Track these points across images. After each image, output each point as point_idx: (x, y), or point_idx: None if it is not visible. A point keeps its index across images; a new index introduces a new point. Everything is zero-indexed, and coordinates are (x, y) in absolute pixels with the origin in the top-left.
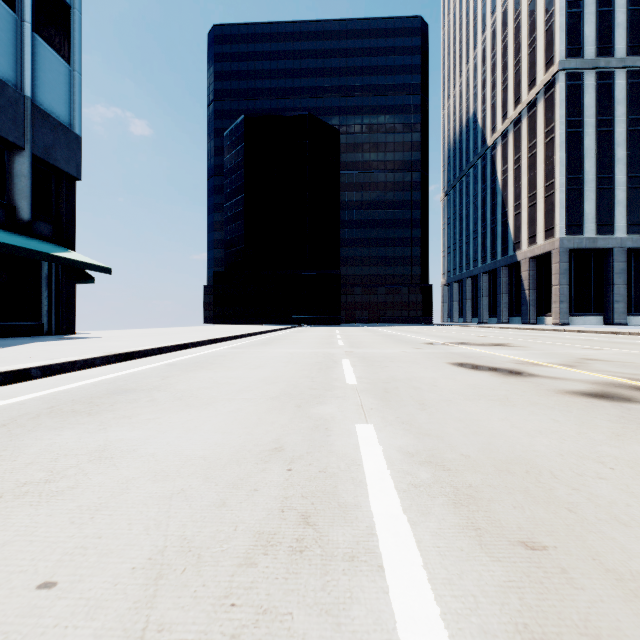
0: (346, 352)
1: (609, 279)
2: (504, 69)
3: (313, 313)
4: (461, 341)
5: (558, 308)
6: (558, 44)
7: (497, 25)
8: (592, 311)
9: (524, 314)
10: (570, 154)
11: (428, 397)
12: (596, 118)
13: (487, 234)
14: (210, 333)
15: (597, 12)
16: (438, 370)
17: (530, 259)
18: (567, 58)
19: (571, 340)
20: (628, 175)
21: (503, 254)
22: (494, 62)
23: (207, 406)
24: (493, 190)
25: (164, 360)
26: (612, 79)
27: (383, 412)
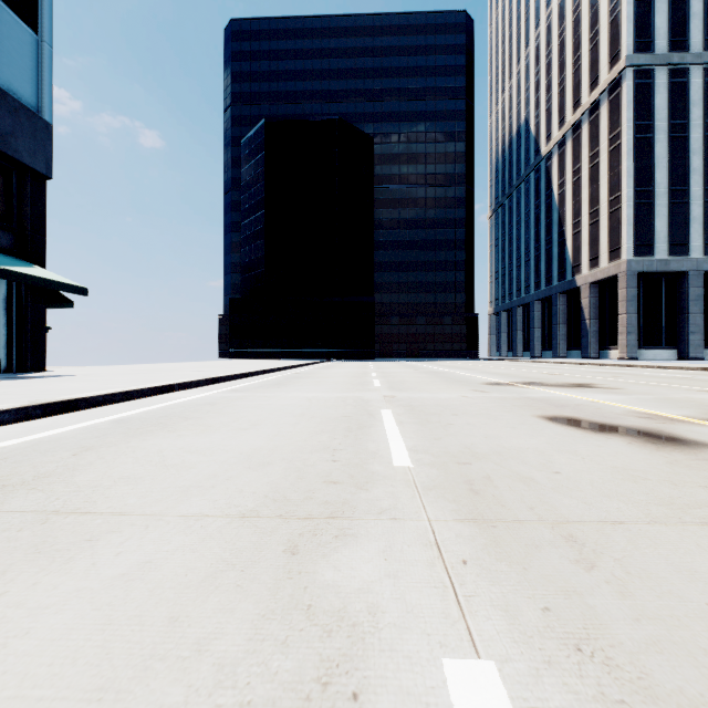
0: (385, 397)
1: (683, 307)
2: (561, 68)
3: (343, 346)
4: (529, 380)
5: (625, 340)
6: (625, 37)
7: (553, 18)
8: (664, 344)
9: (585, 347)
10: (639, 163)
11: (568, 511)
12: (668, 122)
13: (541, 256)
14: (215, 370)
15: (670, 0)
16: (535, 432)
17: (592, 284)
18: (635, 53)
19: (666, 379)
20: (705, 187)
21: (560, 279)
22: (549, 61)
23: (79, 551)
24: (548, 206)
25: (120, 412)
26: (687, 77)
27: (498, 580)
